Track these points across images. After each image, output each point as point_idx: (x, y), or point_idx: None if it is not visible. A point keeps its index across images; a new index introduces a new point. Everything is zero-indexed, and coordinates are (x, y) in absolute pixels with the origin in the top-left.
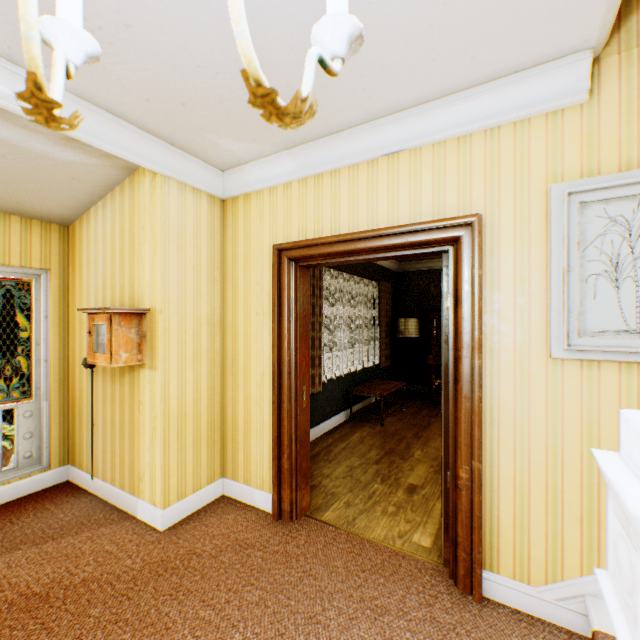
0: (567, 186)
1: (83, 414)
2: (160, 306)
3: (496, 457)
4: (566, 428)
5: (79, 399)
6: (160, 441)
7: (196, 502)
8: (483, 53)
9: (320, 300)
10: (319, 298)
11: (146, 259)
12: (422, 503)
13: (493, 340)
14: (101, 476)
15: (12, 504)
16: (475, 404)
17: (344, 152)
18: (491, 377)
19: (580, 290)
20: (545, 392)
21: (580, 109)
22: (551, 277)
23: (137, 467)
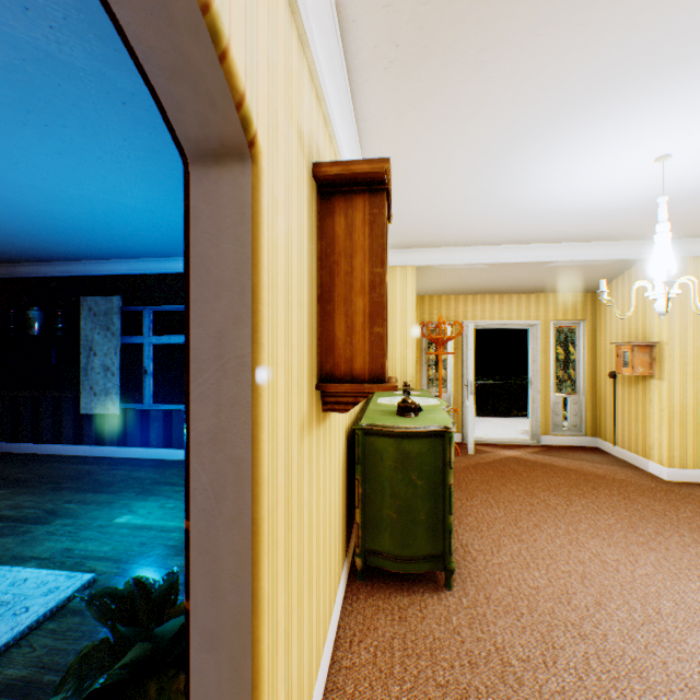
0: None
1: (605, 407)
2: (664, 340)
3: None
4: None
5: (602, 397)
6: (664, 425)
7: (694, 476)
8: None
9: None
10: None
11: (653, 311)
12: None
13: None
14: (619, 445)
15: (568, 446)
16: None
17: None
18: None
19: None
20: None
21: None
22: None
23: (646, 440)
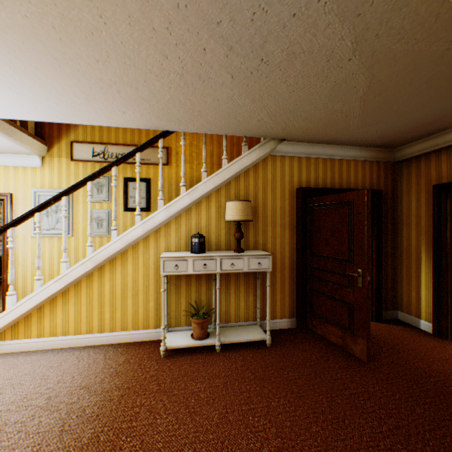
0: (37, 189)
1: None
2: None
3: (18, 268)
4: None
5: None
6: None
7: None
8: (0, 150)
9: None
10: None
11: None
12: None
13: (17, 232)
14: None
15: None
16: (9, 252)
17: None
18: (16, 244)
19: None
20: (32, 247)
21: (41, 169)
22: None
23: None
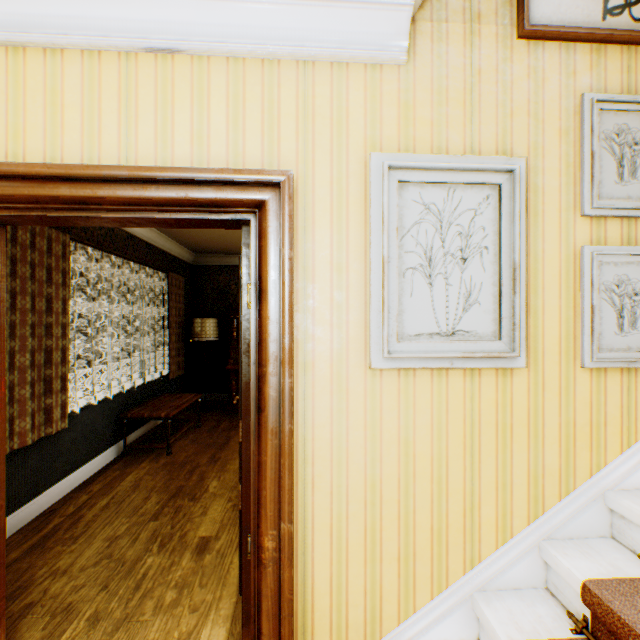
0: (387, 158)
1: None
2: None
3: (311, 506)
4: (385, 452)
5: None
6: None
7: None
8: None
9: (65, 290)
10: (63, 287)
11: None
12: (217, 566)
13: (307, 348)
14: None
15: None
16: (286, 441)
17: (70, 17)
18: (305, 399)
19: (399, 286)
20: (365, 411)
21: (398, 71)
22: (372, 268)
23: None
